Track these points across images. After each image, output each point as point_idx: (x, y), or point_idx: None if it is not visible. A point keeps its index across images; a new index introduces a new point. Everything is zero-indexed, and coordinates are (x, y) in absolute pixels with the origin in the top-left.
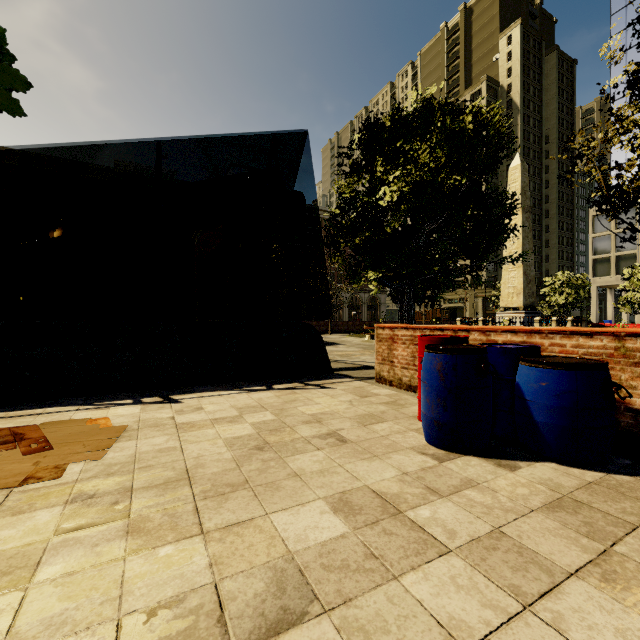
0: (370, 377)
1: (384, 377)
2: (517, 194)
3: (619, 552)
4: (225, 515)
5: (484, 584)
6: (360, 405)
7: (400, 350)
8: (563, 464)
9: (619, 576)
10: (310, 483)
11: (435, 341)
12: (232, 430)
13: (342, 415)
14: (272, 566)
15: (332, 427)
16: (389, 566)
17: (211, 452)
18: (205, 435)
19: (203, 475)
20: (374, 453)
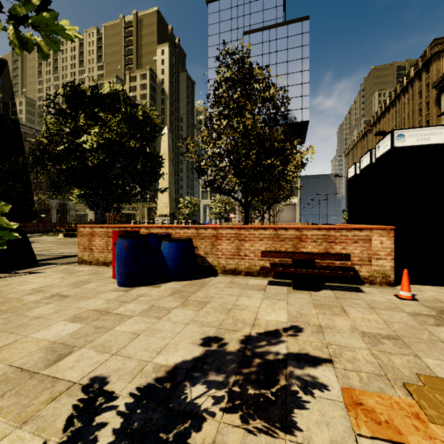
0: (73, 262)
1: (85, 260)
2: (166, 149)
3: (189, 299)
4: None
5: (146, 319)
6: (71, 278)
7: (98, 241)
8: (178, 281)
9: (188, 304)
10: (51, 317)
11: (123, 233)
12: None
13: (59, 285)
14: (44, 348)
15: (54, 292)
16: (108, 328)
17: None
18: None
19: None
20: (89, 297)
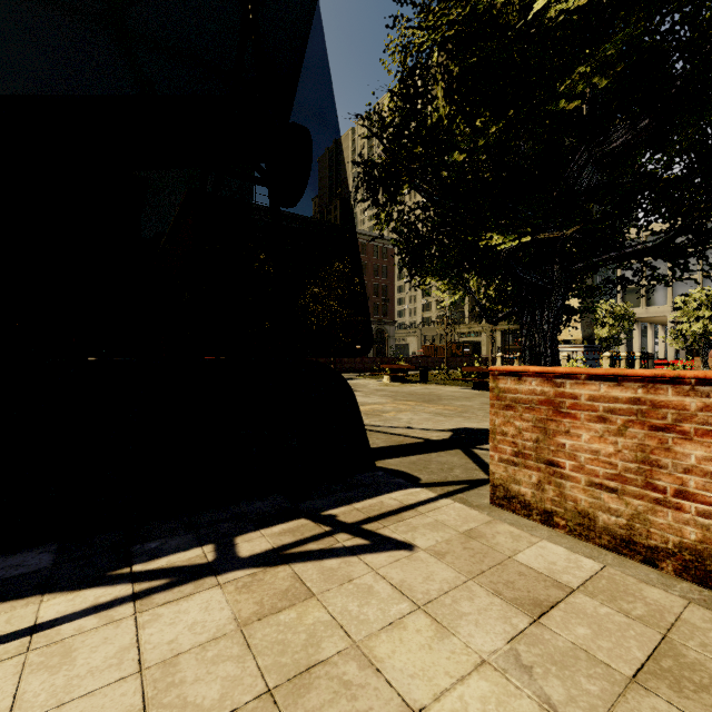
0: (462, 481)
1: (522, 498)
2: None
3: None
4: None
5: None
6: None
7: (586, 437)
8: None
9: None
10: None
11: None
12: None
13: None
14: None
15: None
16: None
17: None
18: None
19: None
20: None
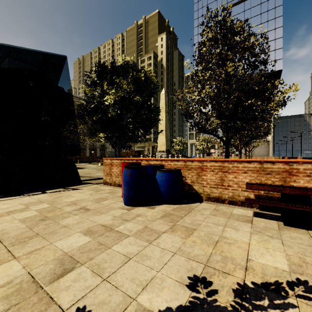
0: (101, 182)
1: (107, 182)
2: (163, 105)
3: (177, 224)
4: (27, 249)
5: (139, 241)
6: (96, 195)
7: (115, 169)
8: (169, 204)
9: (176, 229)
10: (72, 228)
11: (128, 164)
12: (23, 215)
13: (87, 200)
14: (57, 259)
15: (82, 205)
16: (107, 245)
17: (11, 226)
18: (4, 220)
19: (9, 237)
20: (102, 212)
